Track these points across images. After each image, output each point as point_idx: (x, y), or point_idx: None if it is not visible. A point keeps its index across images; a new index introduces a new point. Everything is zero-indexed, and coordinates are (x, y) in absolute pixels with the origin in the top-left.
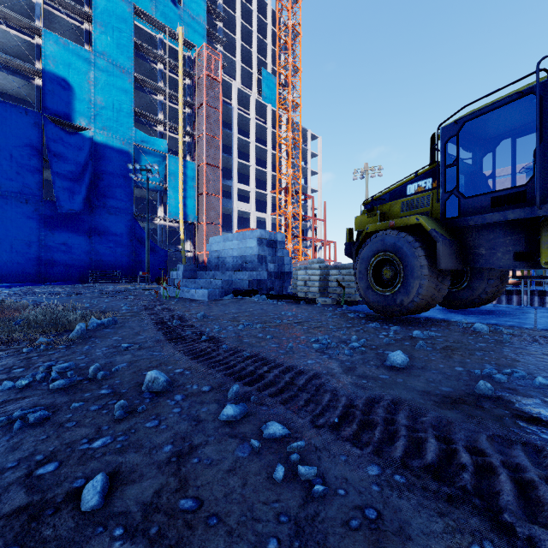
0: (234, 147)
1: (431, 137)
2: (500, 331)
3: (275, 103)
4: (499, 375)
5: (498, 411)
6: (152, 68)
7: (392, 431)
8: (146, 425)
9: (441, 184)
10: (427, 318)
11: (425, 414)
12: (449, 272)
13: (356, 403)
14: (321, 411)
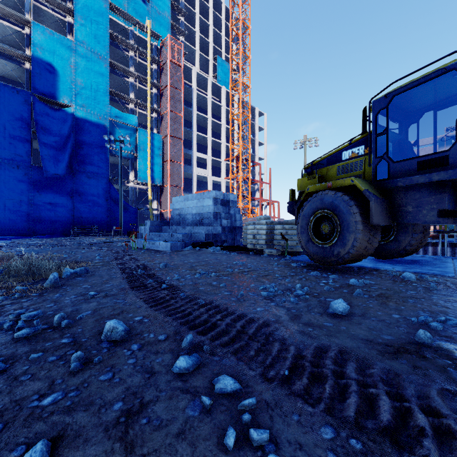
0: (193, 122)
1: (363, 110)
2: (426, 279)
3: (228, 85)
4: (435, 323)
5: (441, 361)
6: (125, 55)
7: (342, 386)
8: (100, 379)
9: (372, 150)
10: (360, 267)
11: (372, 365)
12: (379, 227)
13: (304, 353)
14: (271, 362)
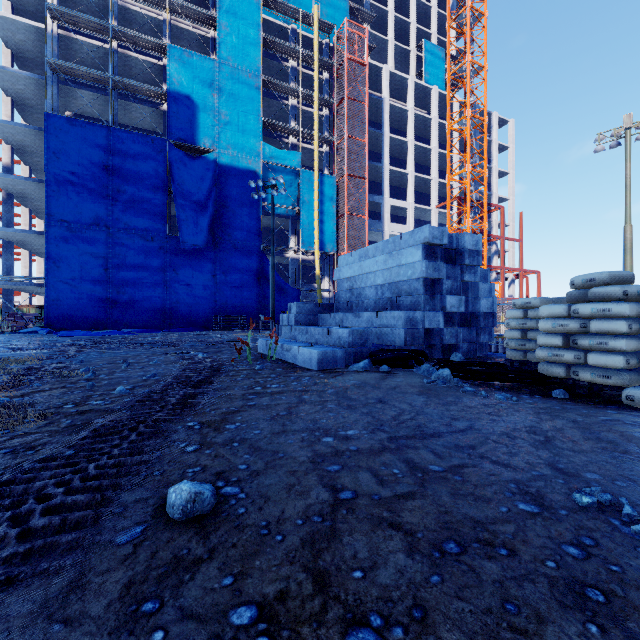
0: (385, 151)
1: None
2: None
3: (442, 84)
4: None
5: None
6: (283, 67)
7: None
8: None
9: None
10: None
11: None
12: None
13: None
14: None
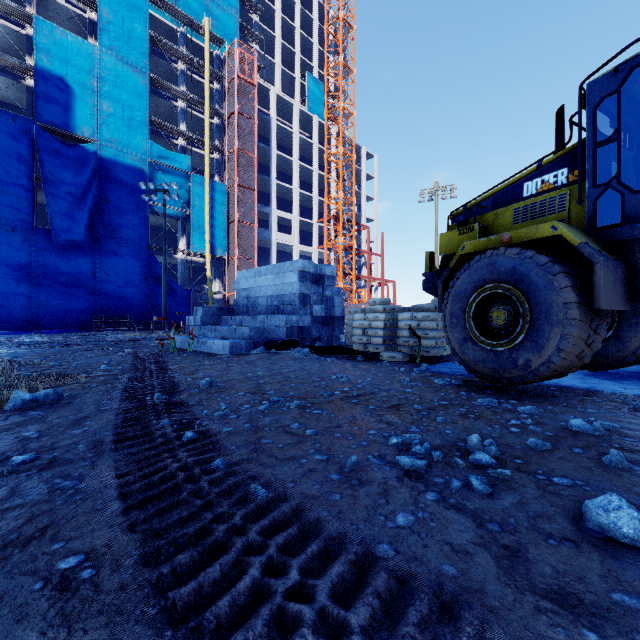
0: (272, 166)
1: (558, 111)
2: None
3: (322, 114)
4: None
5: None
6: (173, 69)
7: None
8: None
9: (587, 174)
10: (561, 386)
11: None
12: (606, 315)
13: None
14: None
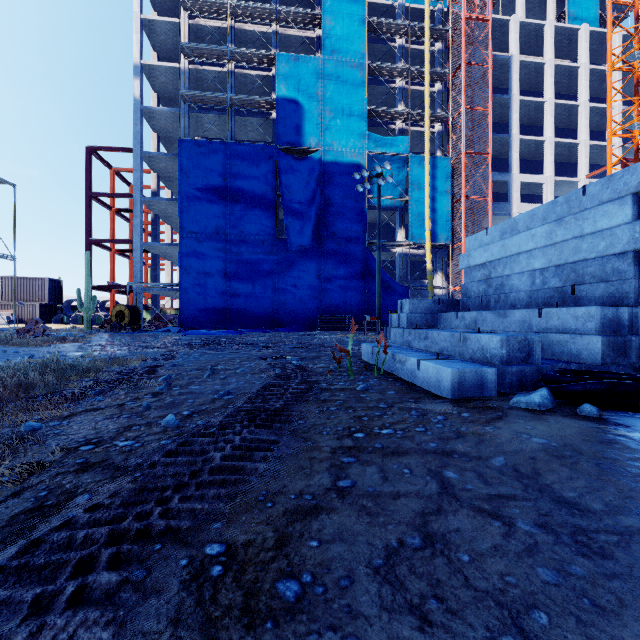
0: (512, 119)
1: None
2: None
3: (594, 20)
4: None
5: None
6: (390, 49)
7: None
8: None
9: None
10: None
11: None
12: None
13: None
14: None
